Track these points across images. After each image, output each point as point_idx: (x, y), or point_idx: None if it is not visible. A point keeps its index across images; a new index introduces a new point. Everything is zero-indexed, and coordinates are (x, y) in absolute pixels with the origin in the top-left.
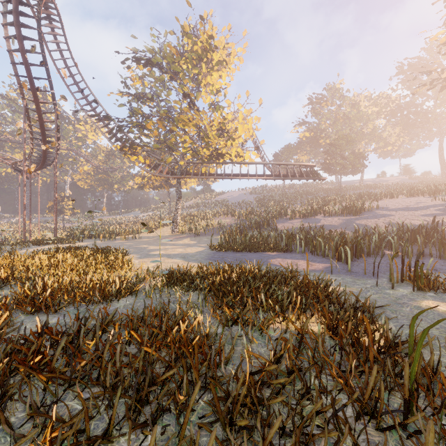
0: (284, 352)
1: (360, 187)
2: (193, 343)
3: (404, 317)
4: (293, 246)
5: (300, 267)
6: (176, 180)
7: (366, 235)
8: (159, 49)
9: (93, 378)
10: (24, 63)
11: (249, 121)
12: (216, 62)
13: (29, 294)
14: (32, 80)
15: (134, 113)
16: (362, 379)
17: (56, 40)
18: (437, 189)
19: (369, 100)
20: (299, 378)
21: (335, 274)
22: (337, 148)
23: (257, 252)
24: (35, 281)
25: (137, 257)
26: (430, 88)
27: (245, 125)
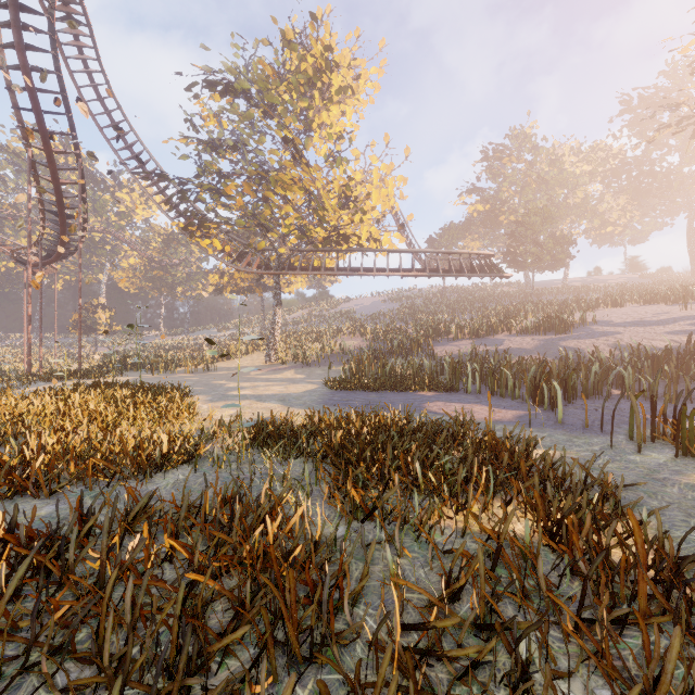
0: (467, 581)
1: (563, 290)
2: (290, 560)
3: (673, 505)
4: (460, 382)
5: (475, 417)
6: (273, 277)
7: (582, 363)
8: (246, 67)
9: (88, 634)
10: (27, 87)
11: (390, 184)
12: (336, 89)
13: (10, 462)
14: (40, 116)
15: (205, 170)
16: (625, 638)
17: (81, 55)
18: (687, 293)
19: (578, 153)
20: (505, 646)
21: (536, 428)
22: (528, 228)
23: (403, 392)
24: (23, 440)
25: (207, 400)
26: (677, 132)
27: (383, 190)
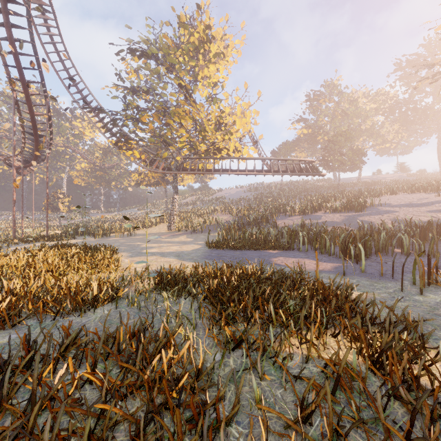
0: (316, 406)
1: (358, 184)
2: (179, 385)
3: None
4: (294, 243)
5: (306, 268)
6: (173, 175)
7: (375, 231)
8: (155, 40)
9: None
10: (12, 52)
11: (248, 115)
12: (213, 54)
13: None
14: (21, 70)
15: (128, 106)
16: None
17: (49, 32)
18: (439, 186)
19: (367, 96)
20: None
21: (348, 276)
22: (336, 144)
23: (257, 250)
24: None
25: (128, 255)
26: (433, 82)
27: (243, 119)
